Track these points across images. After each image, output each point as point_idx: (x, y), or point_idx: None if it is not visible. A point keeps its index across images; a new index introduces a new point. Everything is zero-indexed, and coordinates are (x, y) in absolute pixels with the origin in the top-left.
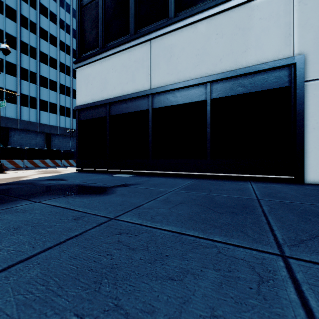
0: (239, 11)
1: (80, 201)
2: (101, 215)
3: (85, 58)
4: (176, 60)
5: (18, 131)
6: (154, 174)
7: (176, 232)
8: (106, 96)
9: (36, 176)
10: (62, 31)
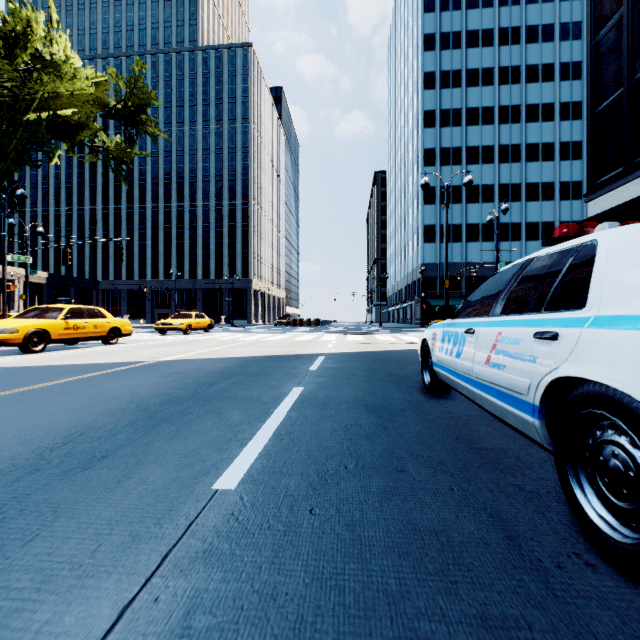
0: None
1: None
2: None
3: (600, 188)
4: None
5: None
6: None
7: None
8: None
9: None
10: (564, 83)
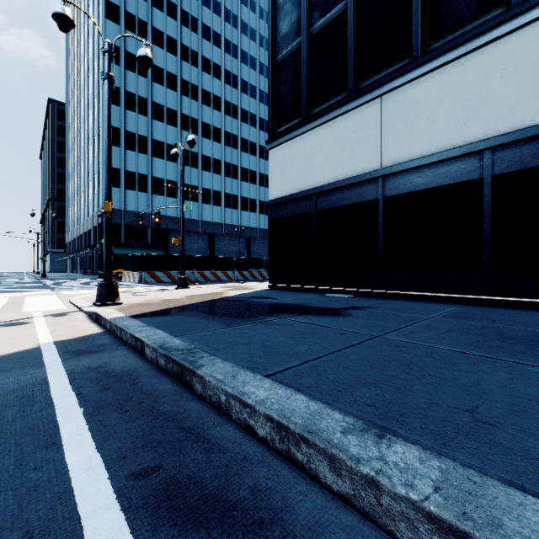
0: None
1: (324, 320)
2: (363, 333)
3: (282, 135)
4: (425, 121)
5: (178, 234)
6: (387, 295)
7: (456, 351)
8: (312, 184)
9: (232, 292)
10: (228, 86)
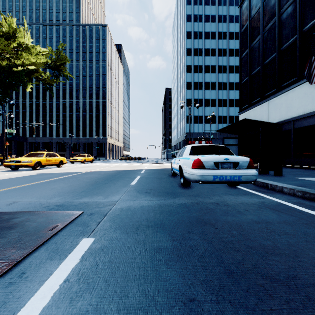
0: (305, 85)
1: None
2: None
3: (242, 111)
4: (278, 110)
5: (216, 140)
6: None
7: None
8: None
9: None
10: None
